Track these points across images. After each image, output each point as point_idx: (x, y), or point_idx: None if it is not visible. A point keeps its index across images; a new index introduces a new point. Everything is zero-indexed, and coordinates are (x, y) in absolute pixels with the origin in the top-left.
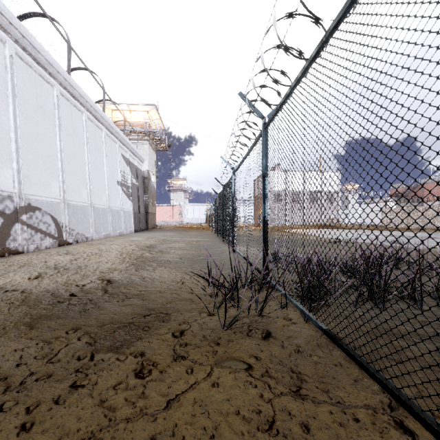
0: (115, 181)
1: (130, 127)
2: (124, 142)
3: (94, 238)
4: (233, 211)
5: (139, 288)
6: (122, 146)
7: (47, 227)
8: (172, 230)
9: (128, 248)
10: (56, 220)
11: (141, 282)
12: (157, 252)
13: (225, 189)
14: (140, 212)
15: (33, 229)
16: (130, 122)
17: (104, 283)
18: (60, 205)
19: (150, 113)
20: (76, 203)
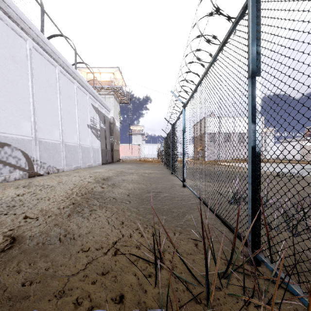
0: (86, 124)
1: (100, 85)
2: (93, 94)
3: (65, 169)
4: (183, 145)
5: (39, 268)
6: (91, 97)
7: (17, 161)
8: (131, 163)
9: (85, 180)
10: (27, 155)
11: (54, 248)
12: (108, 186)
13: (174, 127)
14: (107, 149)
15: (1, 163)
16: (99, 81)
17: (0, 247)
18: (31, 142)
19: (115, 74)
20: (48, 140)
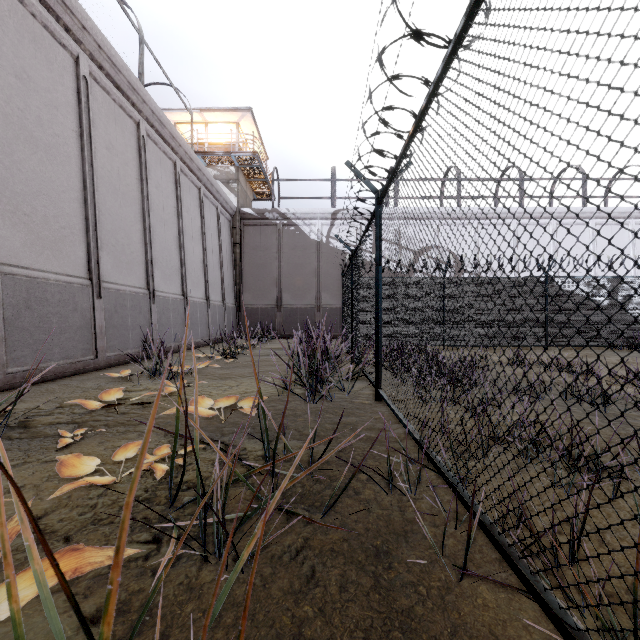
0: None
1: None
2: None
3: None
4: None
5: None
6: None
7: None
8: None
9: None
10: None
11: None
12: None
13: None
14: None
15: None
16: None
17: None
18: None
19: None
20: None
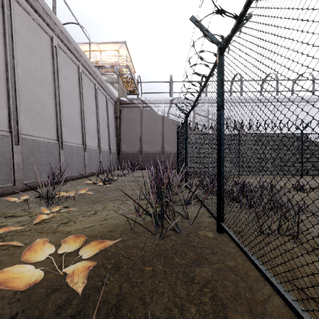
0: None
1: None
2: None
3: None
4: None
5: None
6: None
7: None
8: None
9: None
10: None
11: None
12: None
13: None
14: None
15: None
16: None
17: None
18: None
19: None
20: None
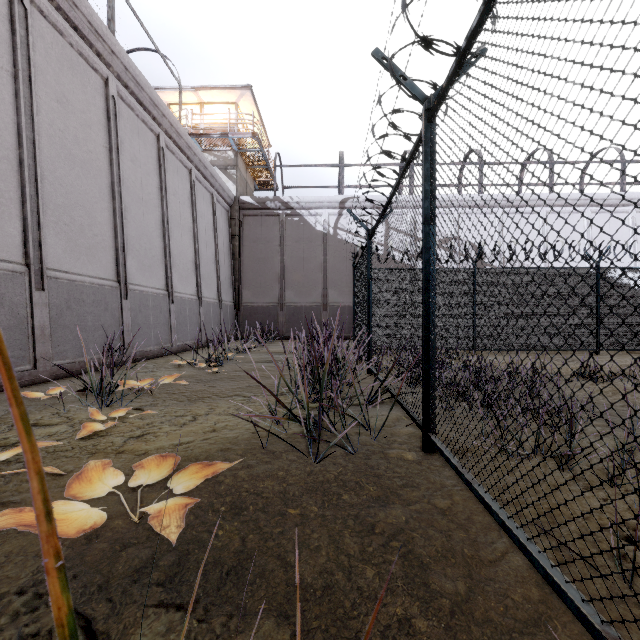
0: None
1: None
2: None
3: None
4: None
5: None
6: None
7: None
8: None
9: None
10: None
11: None
12: None
13: None
14: None
15: None
16: None
17: None
18: None
19: None
20: None
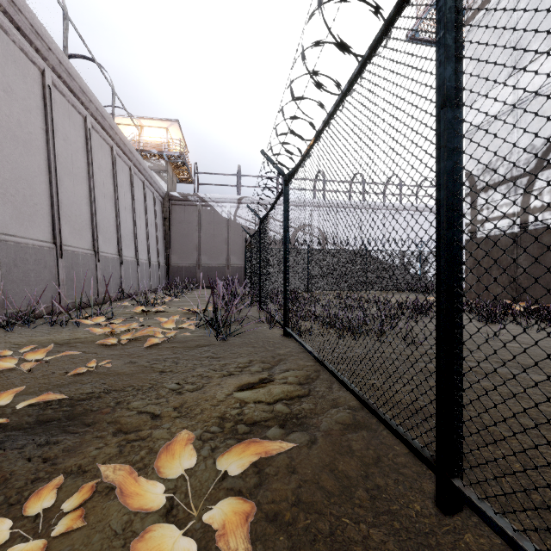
0: None
1: None
2: None
3: None
4: None
5: None
6: None
7: None
8: None
9: None
10: None
11: None
12: None
13: None
14: None
15: None
16: None
17: None
18: None
19: None
20: None
